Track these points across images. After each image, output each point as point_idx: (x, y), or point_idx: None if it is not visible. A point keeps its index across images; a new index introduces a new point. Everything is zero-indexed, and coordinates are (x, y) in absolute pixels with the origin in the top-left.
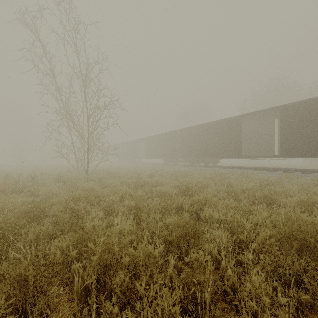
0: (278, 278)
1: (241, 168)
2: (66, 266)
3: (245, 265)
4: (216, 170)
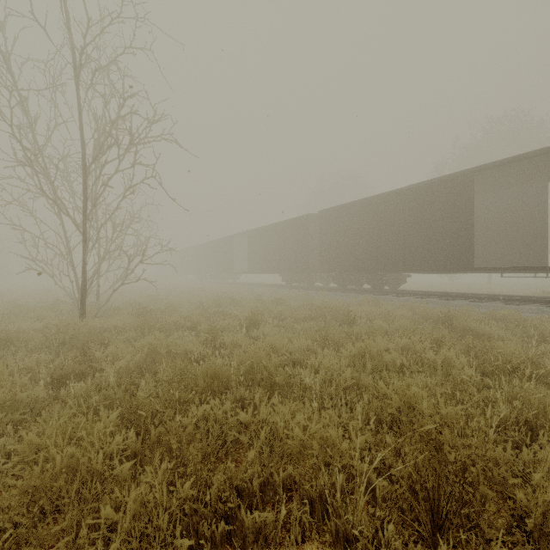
0: None
1: (469, 296)
2: None
3: None
4: (411, 303)
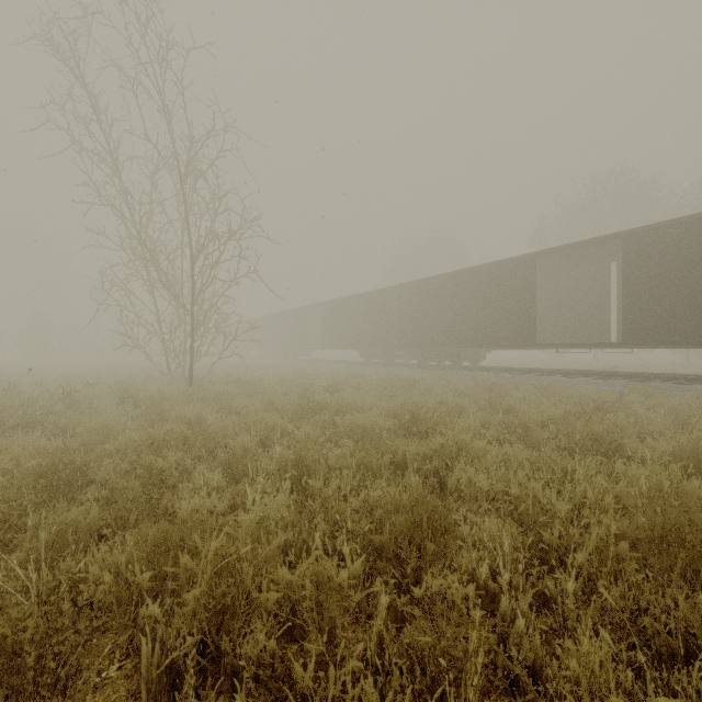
0: (638, 639)
1: (535, 371)
2: (128, 610)
3: (558, 607)
4: (479, 377)
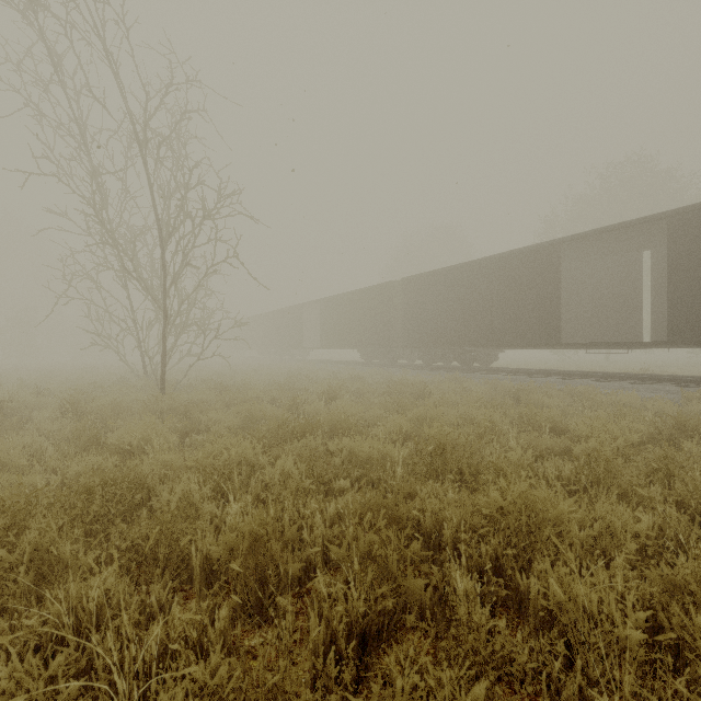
0: None
1: (558, 374)
2: None
3: None
4: (495, 380)
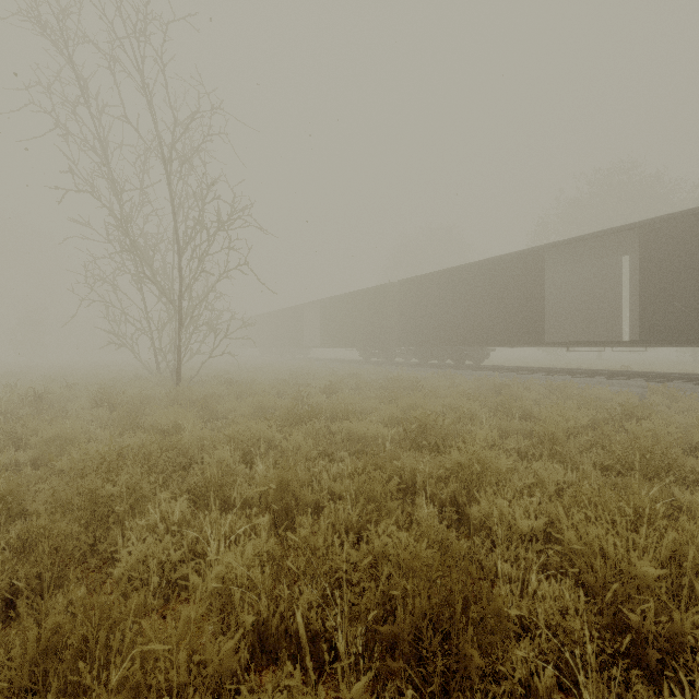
0: None
1: (543, 370)
2: None
3: None
4: (484, 376)
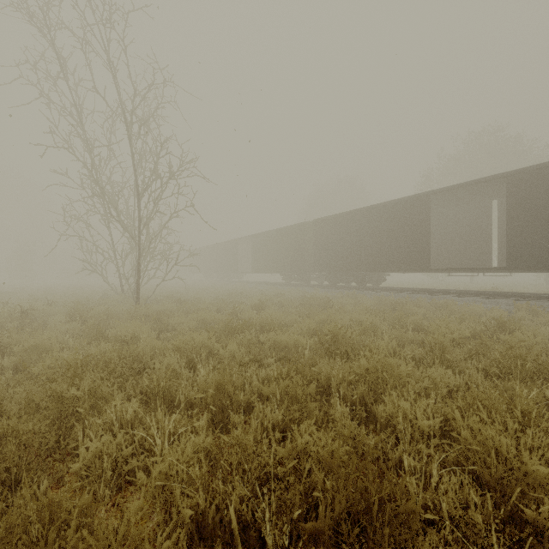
0: None
1: (429, 291)
2: None
3: None
4: (382, 296)
